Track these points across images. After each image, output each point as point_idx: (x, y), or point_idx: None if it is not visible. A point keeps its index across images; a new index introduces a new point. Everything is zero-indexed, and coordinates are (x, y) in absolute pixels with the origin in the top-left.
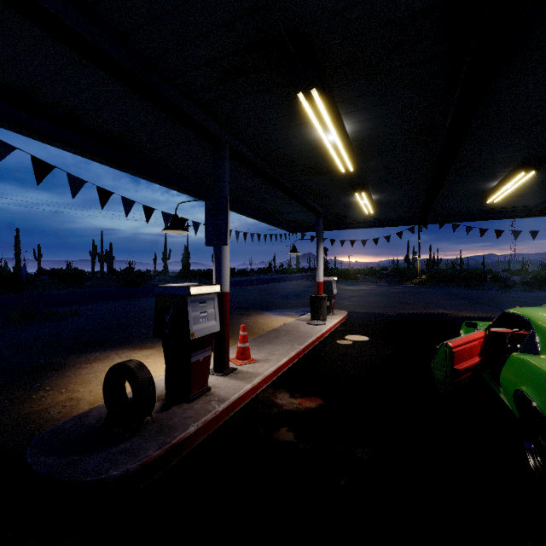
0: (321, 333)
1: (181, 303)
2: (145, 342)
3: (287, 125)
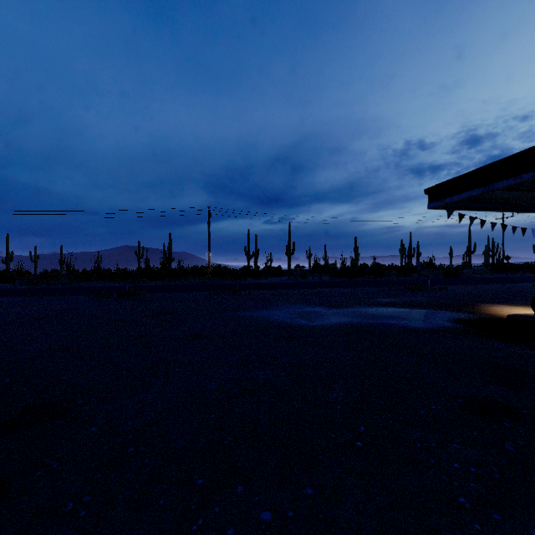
0: None
1: None
2: (514, 304)
3: None
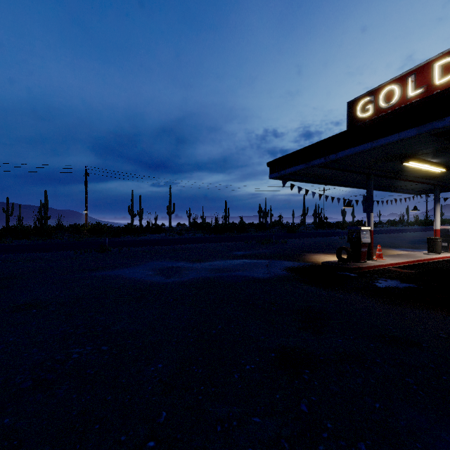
0: (431, 257)
1: (358, 232)
2: (327, 253)
3: (400, 165)
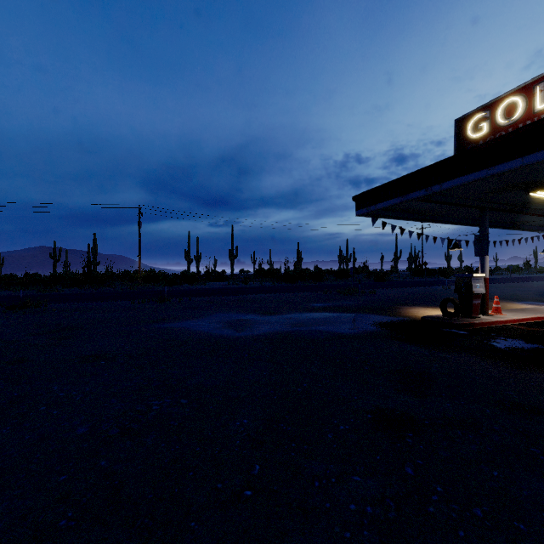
0: None
1: (468, 280)
2: (428, 306)
3: (525, 195)
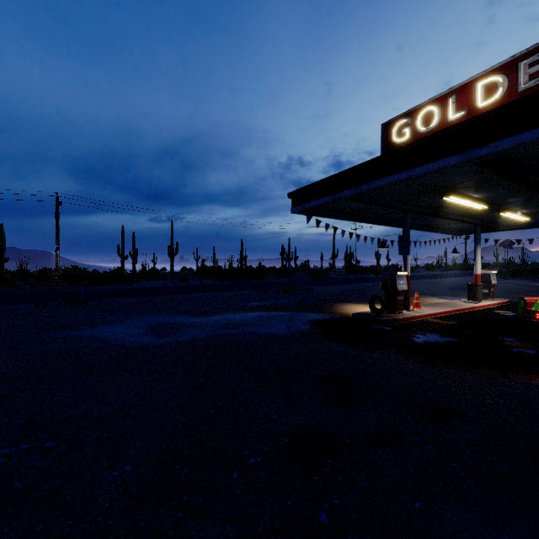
0: (471, 306)
1: (393, 277)
2: (359, 302)
3: (440, 200)
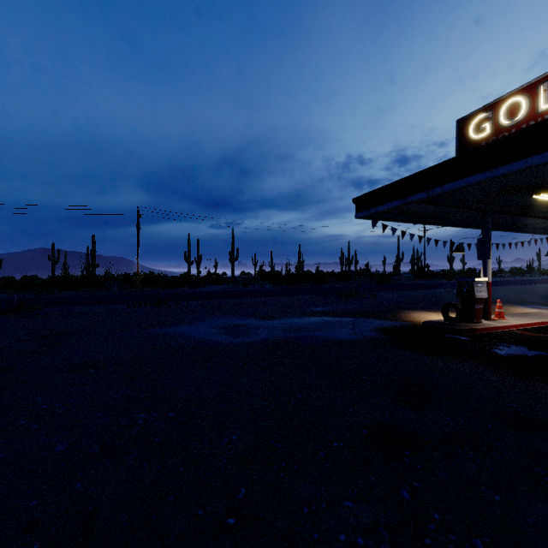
0: None
1: (470, 284)
2: (429, 310)
3: (528, 198)
